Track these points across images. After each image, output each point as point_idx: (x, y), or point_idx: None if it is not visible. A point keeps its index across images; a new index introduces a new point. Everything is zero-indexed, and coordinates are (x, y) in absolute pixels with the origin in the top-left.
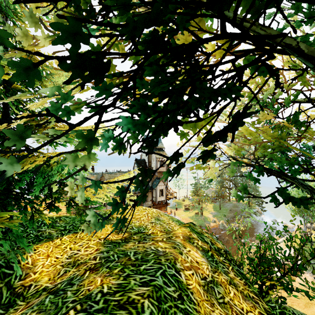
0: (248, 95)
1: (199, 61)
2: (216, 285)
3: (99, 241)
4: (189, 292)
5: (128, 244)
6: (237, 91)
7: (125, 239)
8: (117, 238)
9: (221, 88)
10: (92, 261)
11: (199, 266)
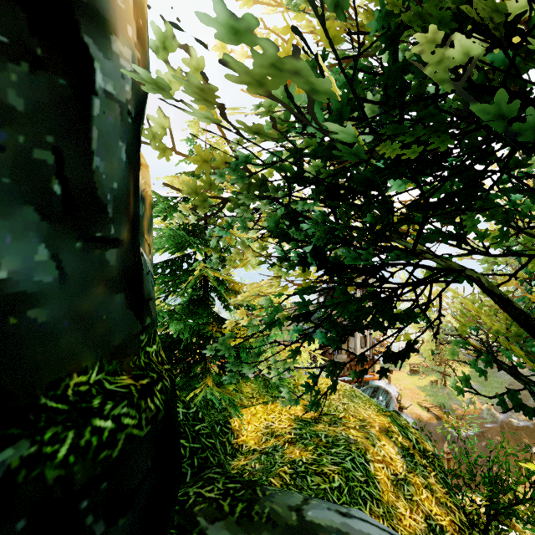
0: (491, 235)
1: (385, 277)
2: (408, 484)
3: (290, 417)
4: (376, 481)
5: (318, 425)
6: (415, 319)
7: (315, 419)
8: (307, 417)
9: (400, 315)
10: (288, 435)
11: (392, 462)
